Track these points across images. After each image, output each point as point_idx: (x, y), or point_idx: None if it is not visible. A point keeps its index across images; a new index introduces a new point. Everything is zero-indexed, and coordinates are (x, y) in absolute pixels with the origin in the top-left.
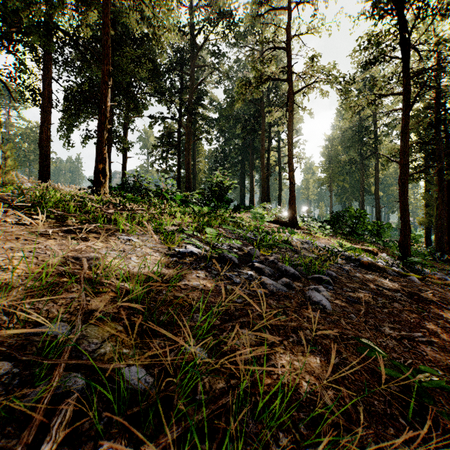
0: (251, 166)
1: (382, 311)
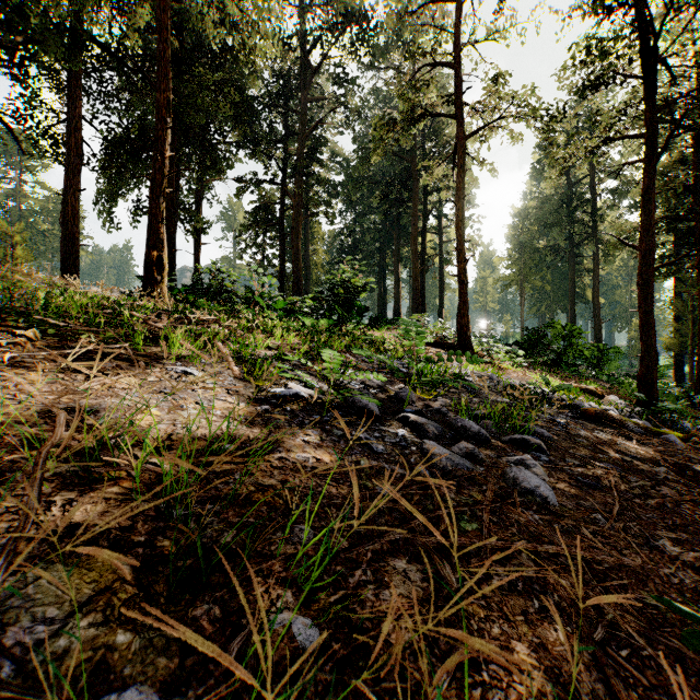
0: (396, 258)
1: (646, 503)
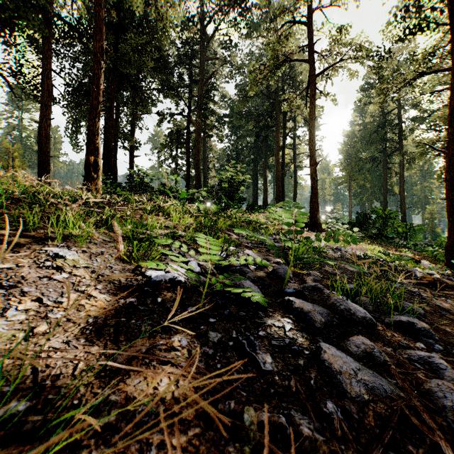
0: (264, 165)
1: None
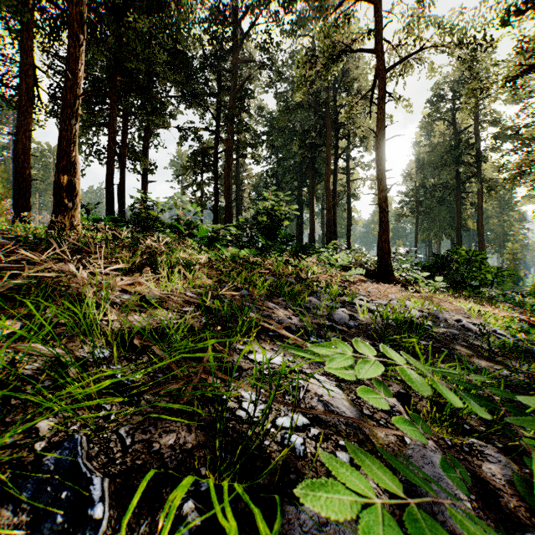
0: (311, 194)
1: None
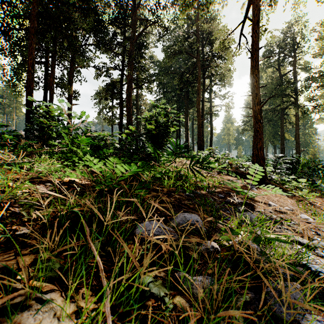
0: (186, 115)
1: None
